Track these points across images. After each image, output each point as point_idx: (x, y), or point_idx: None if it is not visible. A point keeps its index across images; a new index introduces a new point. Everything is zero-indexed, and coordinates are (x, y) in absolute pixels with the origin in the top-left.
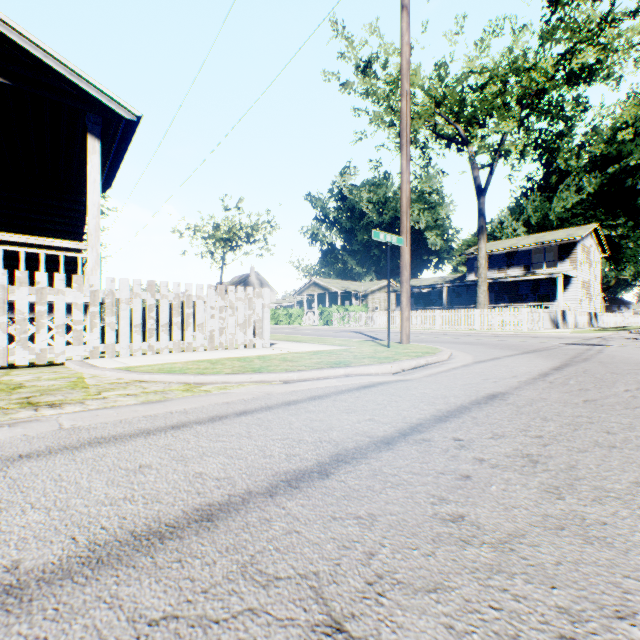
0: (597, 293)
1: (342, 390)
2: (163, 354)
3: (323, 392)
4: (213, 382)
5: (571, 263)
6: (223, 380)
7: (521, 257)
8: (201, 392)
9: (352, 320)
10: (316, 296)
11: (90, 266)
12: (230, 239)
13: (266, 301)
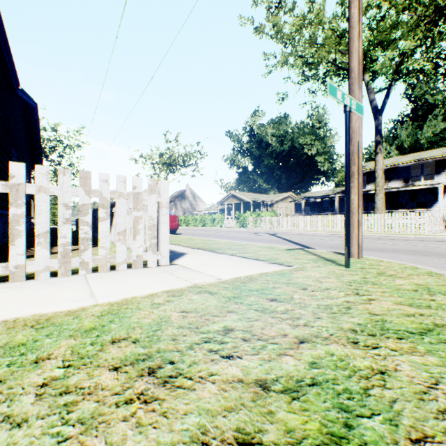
0: None
1: None
2: None
3: None
4: None
5: None
6: None
7: (401, 172)
8: None
9: (263, 223)
10: (234, 205)
11: None
12: (171, 164)
13: (163, 198)
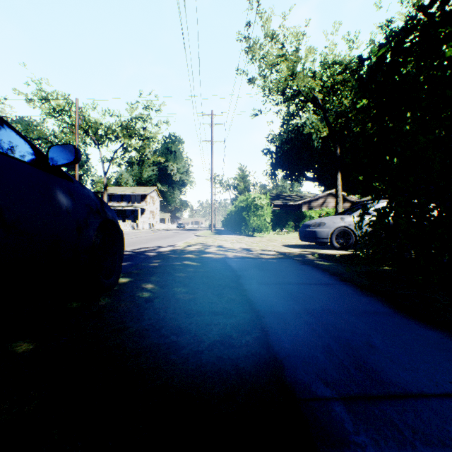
0: (158, 215)
1: None
2: None
3: None
4: None
5: (146, 203)
6: None
7: (127, 197)
8: None
9: None
10: None
11: None
12: None
13: None
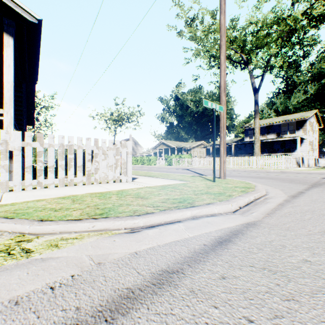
0: (316, 148)
1: (196, 252)
2: (49, 188)
3: (172, 258)
4: (50, 232)
5: (303, 131)
6: (61, 229)
7: (275, 128)
8: (15, 257)
9: (183, 162)
10: (163, 150)
11: (5, 125)
12: (119, 120)
13: (129, 150)
